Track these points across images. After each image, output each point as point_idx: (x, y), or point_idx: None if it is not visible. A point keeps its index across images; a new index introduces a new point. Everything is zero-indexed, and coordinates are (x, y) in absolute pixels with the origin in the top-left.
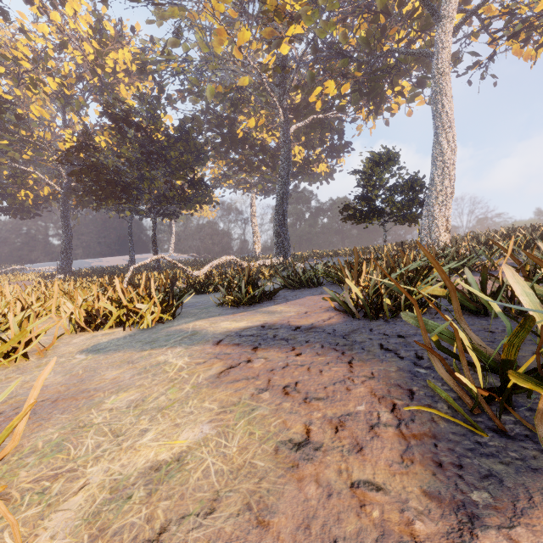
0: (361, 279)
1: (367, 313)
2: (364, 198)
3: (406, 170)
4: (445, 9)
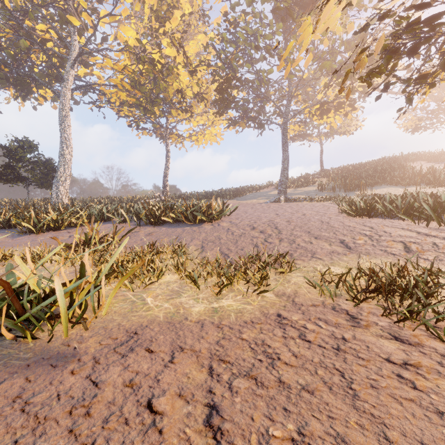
0: (2, 216)
1: (4, 227)
2: (10, 167)
3: (44, 155)
4: (66, 77)
